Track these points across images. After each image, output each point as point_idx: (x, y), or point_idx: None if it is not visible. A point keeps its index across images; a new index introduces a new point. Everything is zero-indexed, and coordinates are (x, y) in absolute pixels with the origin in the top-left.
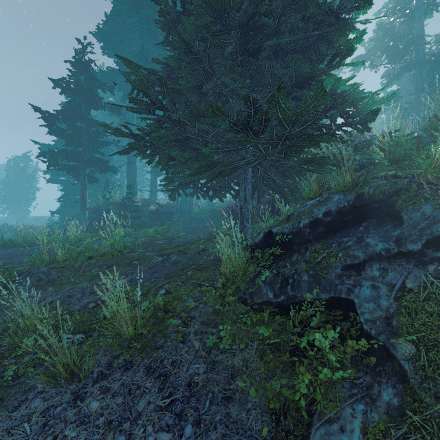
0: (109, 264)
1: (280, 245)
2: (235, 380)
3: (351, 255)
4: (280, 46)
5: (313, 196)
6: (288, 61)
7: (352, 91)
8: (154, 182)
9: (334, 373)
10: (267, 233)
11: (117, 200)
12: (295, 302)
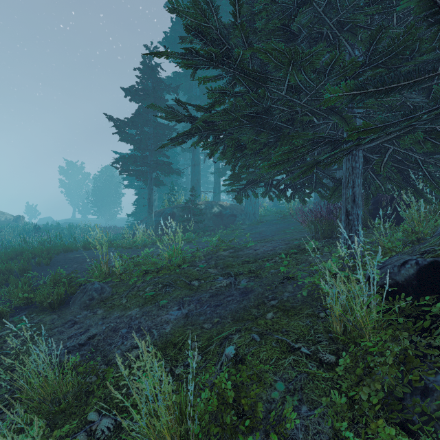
0: (165, 282)
1: None
2: None
3: None
4: None
5: None
6: None
7: None
8: (217, 183)
9: None
10: (428, 266)
11: (182, 203)
12: None
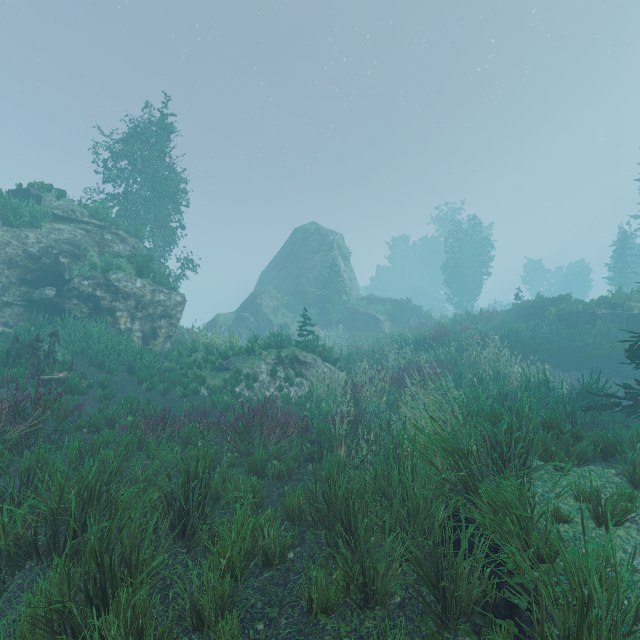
0: None
1: None
2: None
3: None
4: None
5: None
6: None
7: None
8: None
9: None
10: None
11: None
12: None
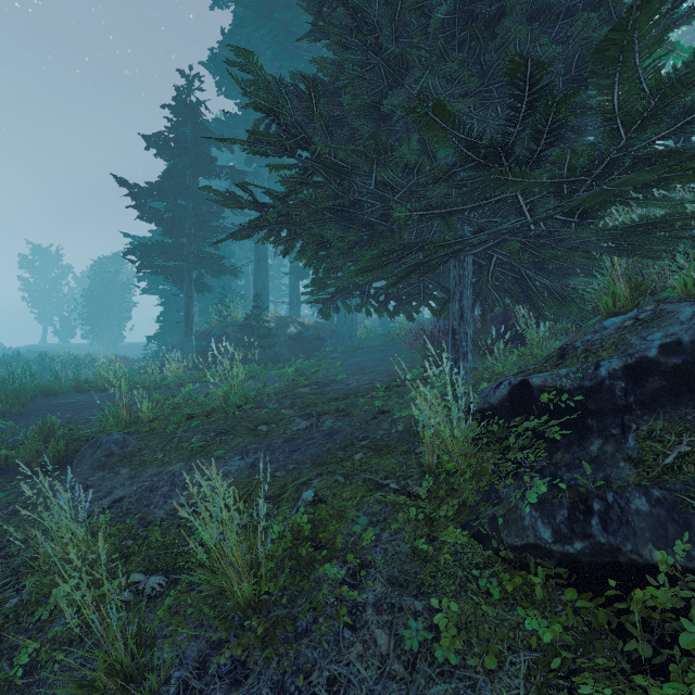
0: (220, 429)
1: (550, 412)
2: None
3: None
4: (543, 1)
5: (620, 308)
6: (557, 35)
7: None
8: (295, 289)
9: None
10: (518, 386)
11: (239, 319)
12: (618, 562)
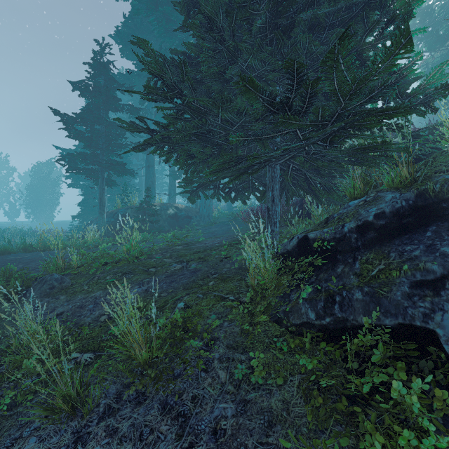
0: (125, 271)
1: (319, 253)
2: (274, 431)
3: (422, 268)
4: (316, 20)
5: (357, 195)
6: (325, 39)
7: (413, 63)
8: (172, 186)
9: (421, 440)
10: (302, 239)
11: (136, 204)
12: (346, 326)
